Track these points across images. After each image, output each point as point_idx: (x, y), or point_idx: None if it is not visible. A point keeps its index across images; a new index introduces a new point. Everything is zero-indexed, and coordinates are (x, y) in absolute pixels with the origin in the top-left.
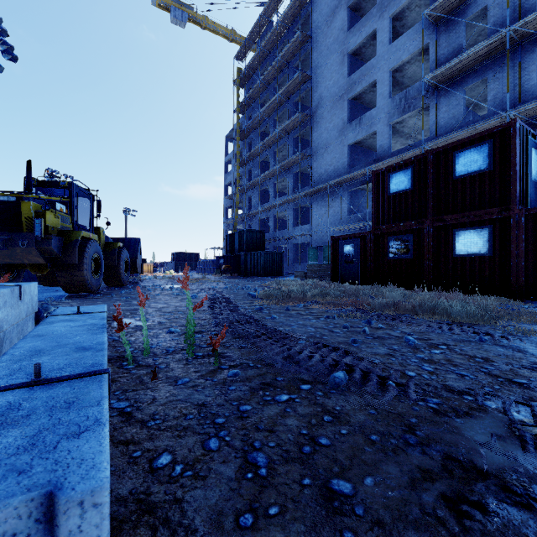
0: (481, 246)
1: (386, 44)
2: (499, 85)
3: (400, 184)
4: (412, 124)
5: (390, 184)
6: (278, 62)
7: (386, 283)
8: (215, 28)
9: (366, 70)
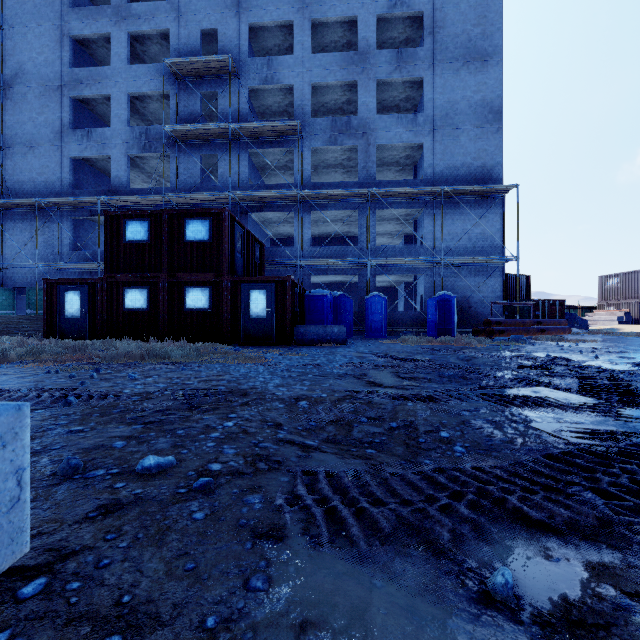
0: (205, 302)
1: (124, 60)
2: (226, 165)
3: (137, 233)
4: (154, 165)
5: (126, 231)
6: None
7: (121, 336)
8: None
9: (97, 74)
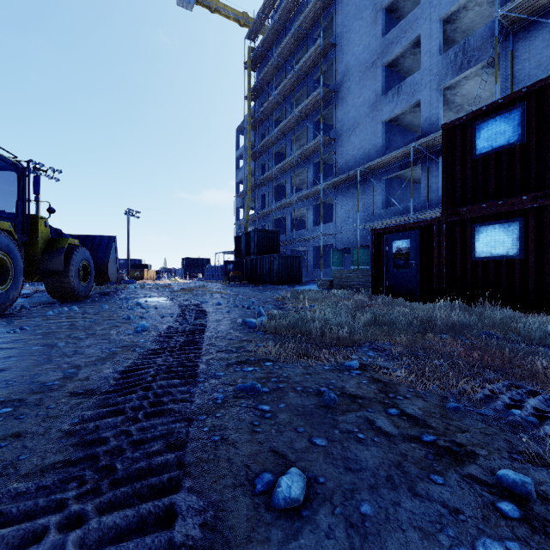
0: None
1: None
2: None
3: (497, 137)
4: (467, 90)
5: (476, 139)
6: (296, 33)
7: (468, 298)
8: (225, 11)
9: (406, 24)
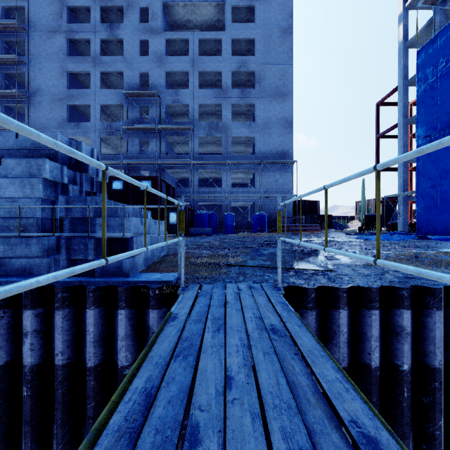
0: (149, 217)
1: (98, 86)
2: (154, 144)
3: (118, 186)
4: (112, 140)
5: (112, 185)
6: None
7: None
8: None
9: (83, 93)
